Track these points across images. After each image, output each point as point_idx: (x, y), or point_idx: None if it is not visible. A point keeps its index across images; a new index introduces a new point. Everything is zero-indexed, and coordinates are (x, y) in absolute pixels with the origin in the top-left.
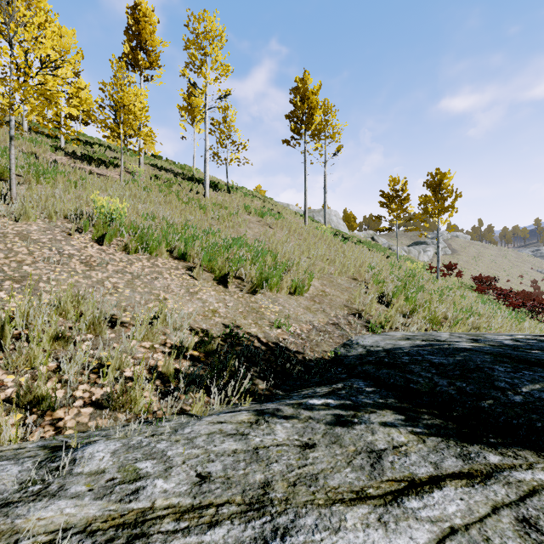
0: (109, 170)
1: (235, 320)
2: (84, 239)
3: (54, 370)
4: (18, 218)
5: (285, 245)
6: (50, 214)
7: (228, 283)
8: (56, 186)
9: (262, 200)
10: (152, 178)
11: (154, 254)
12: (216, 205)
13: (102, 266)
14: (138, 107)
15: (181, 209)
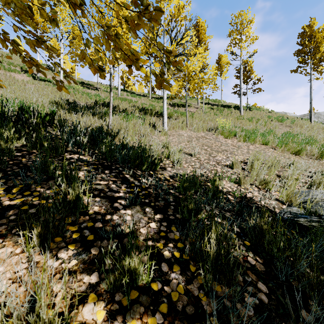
0: (189, 108)
1: (322, 169)
2: (221, 137)
3: (276, 176)
4: (196, 131)
5: (316, 136)
6: (203, 129)
7: (299, 155)
8: (188, 118)
9: (269, 112)
10: (209, 109)
11: (252, 142)
12: (254, 118)
13: (240, 147)
14: (211, 75)
15: (240, 122)
